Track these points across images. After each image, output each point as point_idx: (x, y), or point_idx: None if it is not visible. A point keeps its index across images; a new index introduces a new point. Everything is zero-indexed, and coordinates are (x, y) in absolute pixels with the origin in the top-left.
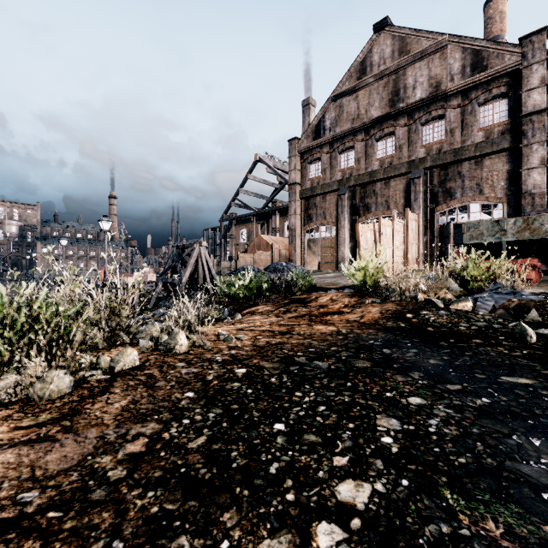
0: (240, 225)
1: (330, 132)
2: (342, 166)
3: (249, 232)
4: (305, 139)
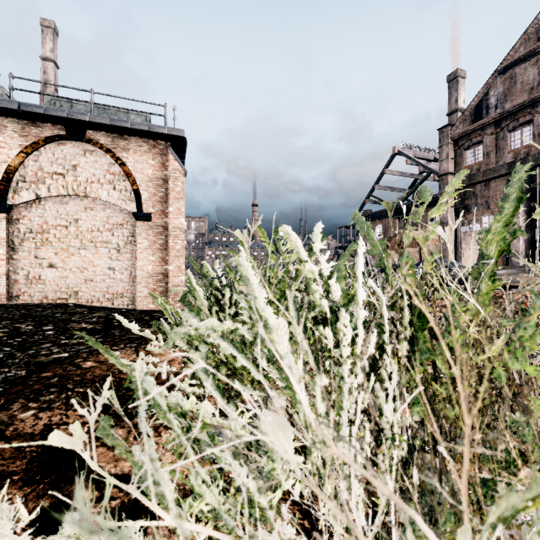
0: (374, 221)
1: (495, 110)
2: (514, 146)
3: (385, 228)
4: (460, 124)
